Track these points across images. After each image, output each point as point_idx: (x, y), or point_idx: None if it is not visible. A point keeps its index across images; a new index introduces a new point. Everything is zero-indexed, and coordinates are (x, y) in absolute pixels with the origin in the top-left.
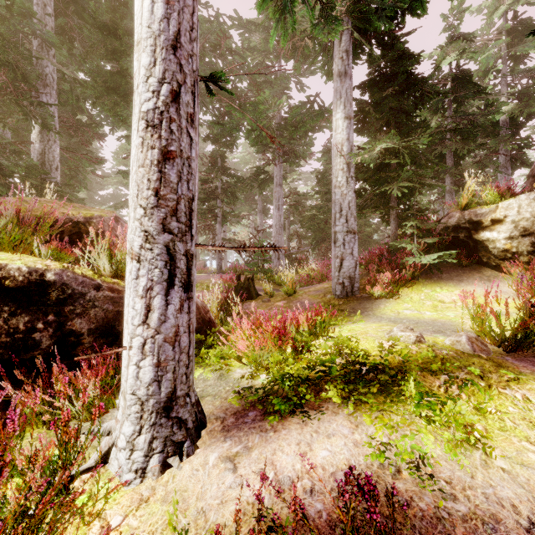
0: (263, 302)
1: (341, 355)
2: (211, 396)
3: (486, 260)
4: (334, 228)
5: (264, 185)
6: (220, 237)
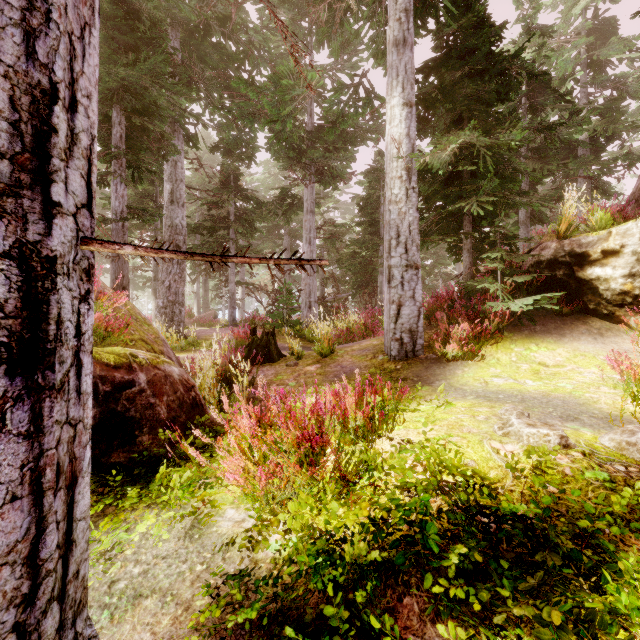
0: (288, 366)
1: (444, 497)
2: (158, 595)
3: (593, 306)
4: (389, 261)
5: (291, 213)
6: (233, 279)
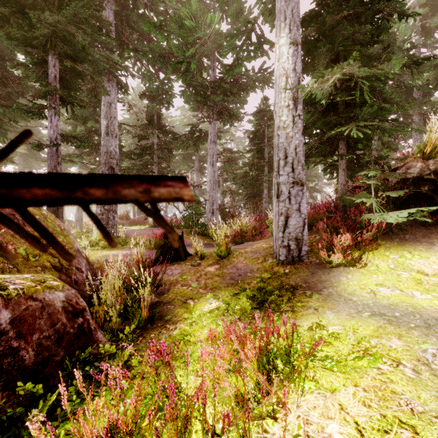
0: (192, 266)
1: None
2: None
3: None
4: (278, 179)
5: (199, 143)
6: None
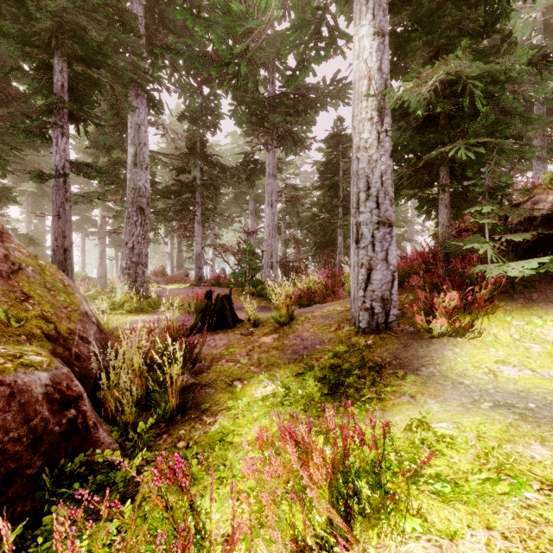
0: (242, 335)
1: None
2: None
3: None
4: (357, 217)
5: (254, 177)
6: (199, 241)
